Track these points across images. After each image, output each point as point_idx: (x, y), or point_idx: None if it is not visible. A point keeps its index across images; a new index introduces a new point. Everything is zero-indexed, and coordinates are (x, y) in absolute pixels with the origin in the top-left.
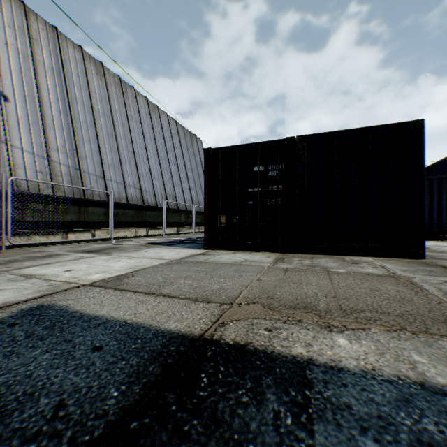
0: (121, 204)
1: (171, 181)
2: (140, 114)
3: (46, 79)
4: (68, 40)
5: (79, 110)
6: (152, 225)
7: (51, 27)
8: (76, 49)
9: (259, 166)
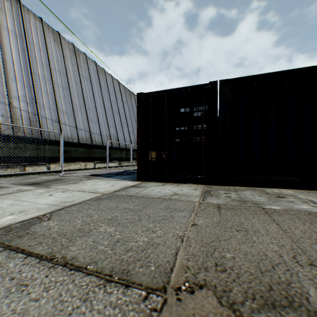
0: (73, 143)
1: (114, 126)
2: (90, 74)
3: (9, 41)
4: (29, 11)
5: (39, 67)
6: (99, 160)
7: (15, 0)
8: (37, 20)
9: (185, 108)
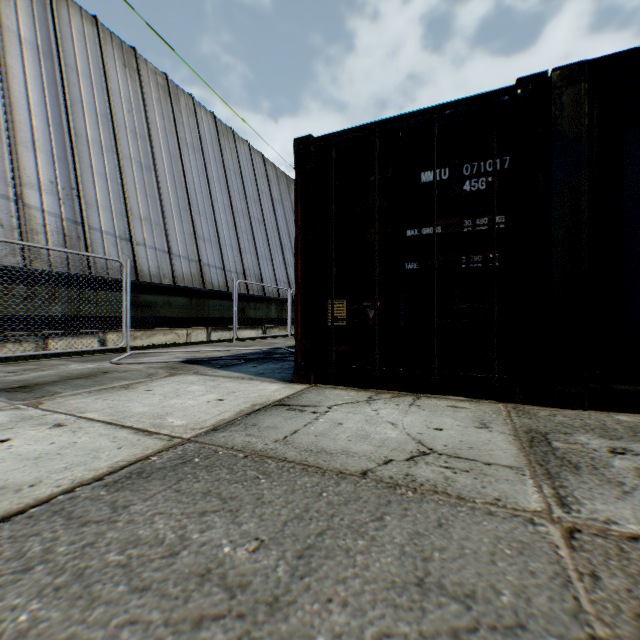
0: (161, 286)
1: (254, 250)
2: (202, 139)
3: (21, 62)
4: (70, 2)
5: (88, 121)
6: (220, 324)
7: None
8: (86, 20)
9: (436, 169)
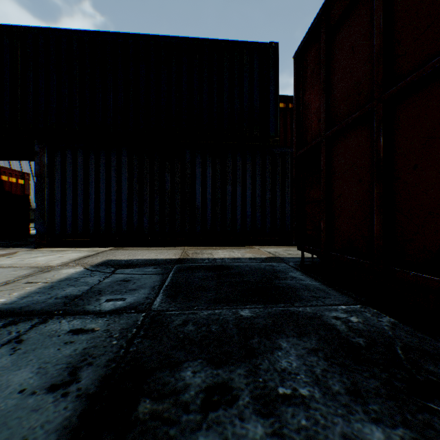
0: None
1: None
2: None
3: None
4: None
5: None
6: None
7: None
8: None
9: None
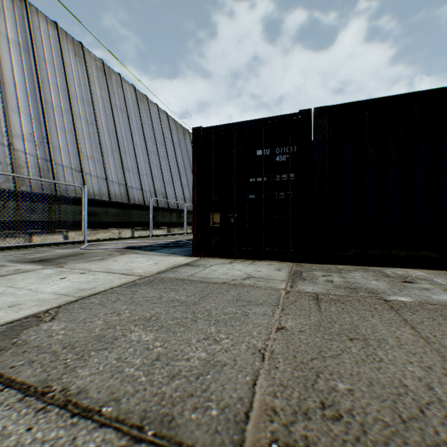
0: (102, 201)
1: (161, 177)
2: (127, 103)
3: (9, 55)
4: (39, 13)
5: (52, 93)
6: (139, 226)
7: None
8: (50, 25)
9: (263, 149)
